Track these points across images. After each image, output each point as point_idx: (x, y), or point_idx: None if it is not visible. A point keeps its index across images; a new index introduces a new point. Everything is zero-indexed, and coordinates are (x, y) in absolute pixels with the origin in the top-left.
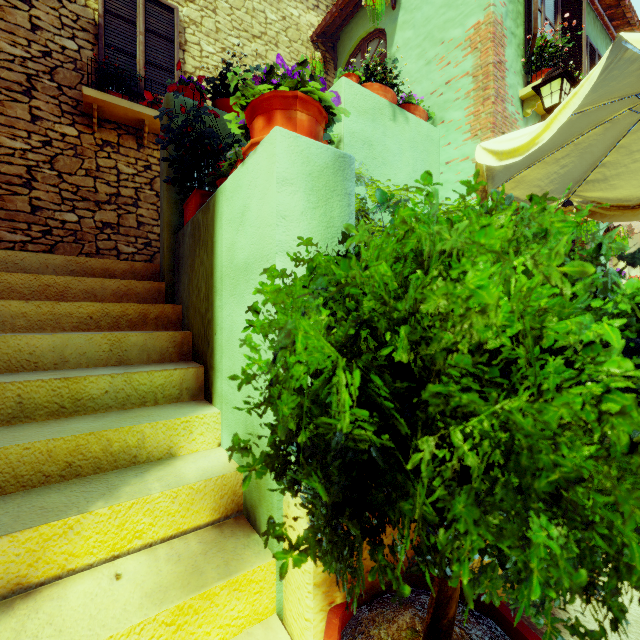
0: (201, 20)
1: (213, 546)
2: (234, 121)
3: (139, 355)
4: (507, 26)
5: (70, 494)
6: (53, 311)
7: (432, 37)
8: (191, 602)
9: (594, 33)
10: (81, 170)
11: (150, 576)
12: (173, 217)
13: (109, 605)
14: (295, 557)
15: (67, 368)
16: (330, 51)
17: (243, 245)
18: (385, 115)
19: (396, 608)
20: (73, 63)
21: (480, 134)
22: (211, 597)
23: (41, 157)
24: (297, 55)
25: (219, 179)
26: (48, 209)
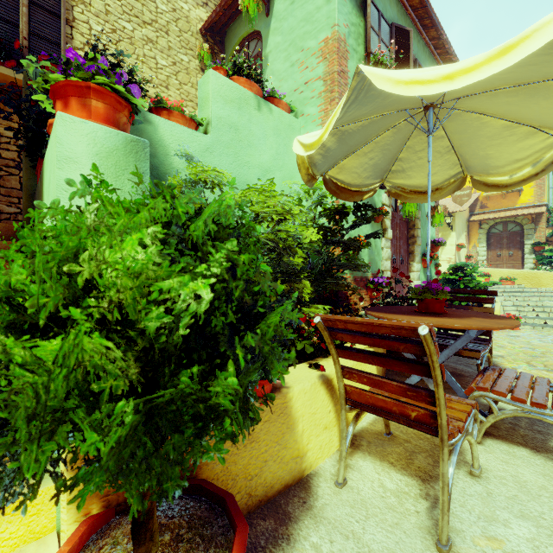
0: (90, 1)
1: None
2: (46, 102)
3: None
4: (350, 43)
5: None
6: None
7: (295, 44)
8: None
9: (423, 57)
10: None
11: None
12: (31, 182)
13: None
14: None
15: None
16: (218, 44)
17: None
18: (250, 105)
19: None
20: None
21: None
22: None
23: None
24: (187, 44)
25: None
26: None
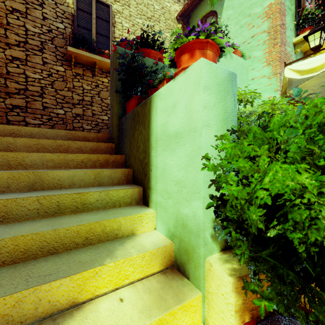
0: (122, 11)
1: (165, 284)
2: (167, 57)
3: (108, 181)
4: (286, 5)
5: (90, 254)
6: (65, 158)
7: (243, 13)
8: (165, 317)
9: None
10: (66, 88)
11: (138, 300)
12: (118, 110)
13: (122, 316)
14: (266, 304)
15: (75, 187)
16: (186, 24)
17: (174, 123)
18: None
19: None
20: (62, 35)
21: (272, 63)
22: (174, 314)
23: (47, 82)
24: (169, 26)
25: (150, 89)
26: (50, 108)
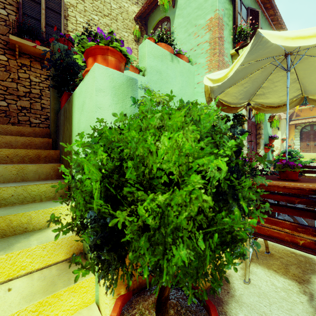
0: (76, 5)
1: (64, 271)
2: (79, 59)
3: (34, 176)
4: (224, 20)
5: None
6: None
7: (191, 23)
8: (47, 299)
9: (265, 26)
10: (9, 78)
11: (27, 288)
12: (56, 105)
13: (1, 304)
14: (83, 272)
15: None
16: (144, 25)
17: (83, 121)
18: (167, 59)
19: (149, 294)
20: (4, 22)
21: (212, 70)
22: (58, 296)
23: None
24: (127, 26)
25: (76, 87)
26: None
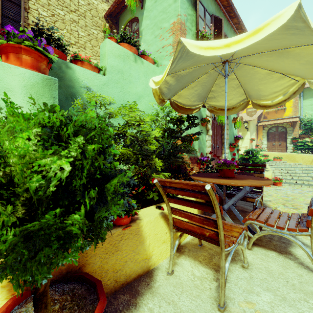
0: None
1: None
2: None
3: None
4: (187, 25)
5: None
6: None
7: (157, 25)
8: None
9: (230, 34)
10: None
11: None
12: None
13: None
14: None
15: None
16: (114, 24)
17: None
18: (130, 59)
19: None
20: None
21: None
22: None
23: None
24: (96, 24)
25: None
26: None
